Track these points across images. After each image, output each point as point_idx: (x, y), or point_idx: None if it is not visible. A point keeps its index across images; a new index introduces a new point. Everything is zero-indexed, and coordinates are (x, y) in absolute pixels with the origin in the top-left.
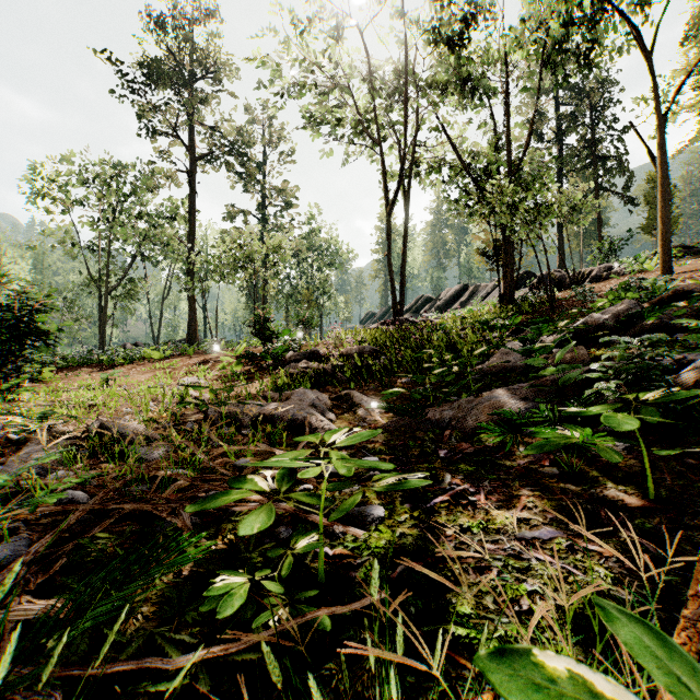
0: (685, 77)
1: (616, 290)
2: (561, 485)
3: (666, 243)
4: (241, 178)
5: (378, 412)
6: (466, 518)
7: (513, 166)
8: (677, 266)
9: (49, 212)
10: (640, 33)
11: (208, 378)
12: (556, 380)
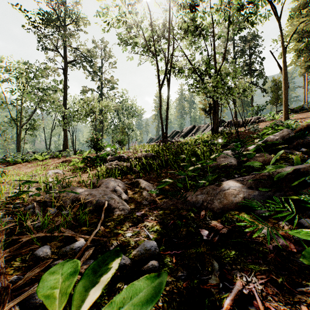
0: (294, 31)
1: (268, 126)
2: None
3: (286, 106)
4: (90, 74)
5: (155, 193)
6: None
7: (217, 70)
8: (289, 117)
9: None
10: (275, 9)
11: (64, 170)
12: (270, 175)
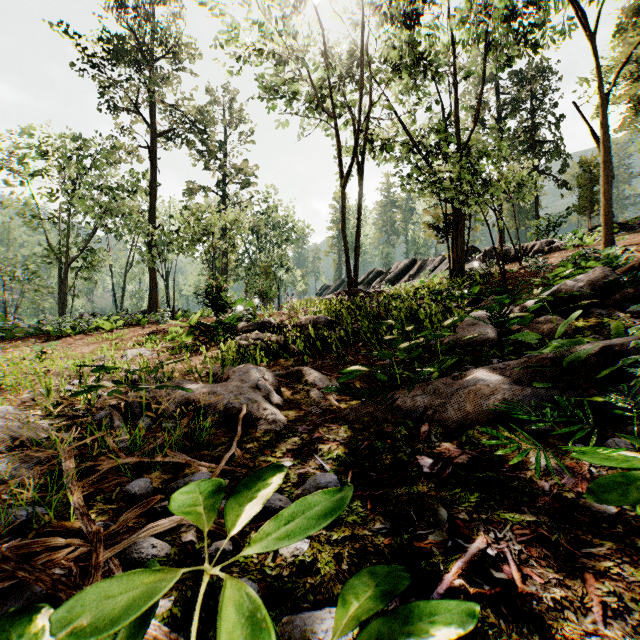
0: (625, 59)
1: (568, 261)
2: (639, 544)
3: (609, 217)
4: (202, 156)
5: (335, 394)
6: None
7: (462, 144)
8: (616, 240)
9: (8, 184)
10: (584, 16)
11: (155, 350)
12: (558, 358)
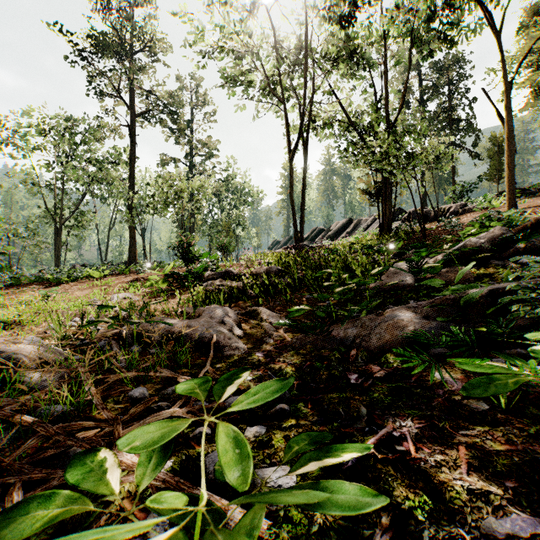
0: (526, 53)
1: (477, 221)
2: (500, 427)
3: (512, 184)
4: (173, 133)
5: (284, 328)
6: (402, 489)
7: (390, 123)
8: (518, 203)
9: (13, 157)
10: (491, 17)
11: (137, 294)
12: (457, 299)
